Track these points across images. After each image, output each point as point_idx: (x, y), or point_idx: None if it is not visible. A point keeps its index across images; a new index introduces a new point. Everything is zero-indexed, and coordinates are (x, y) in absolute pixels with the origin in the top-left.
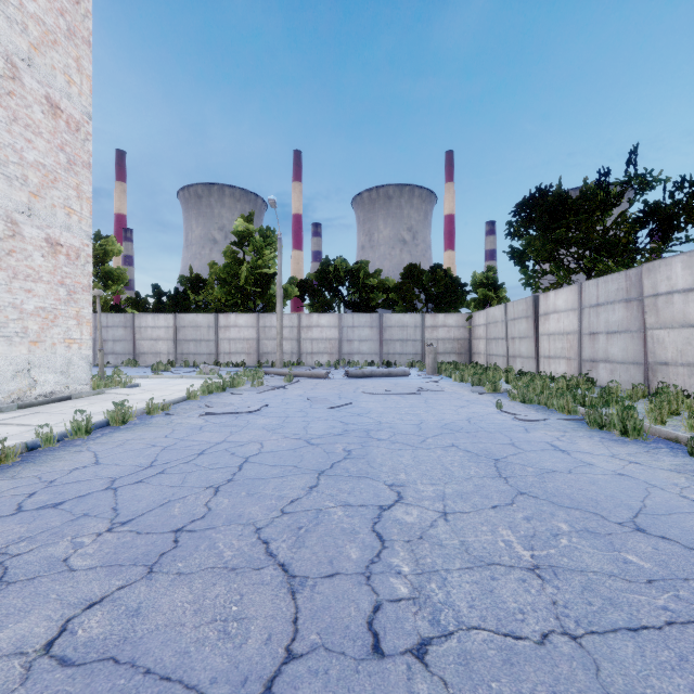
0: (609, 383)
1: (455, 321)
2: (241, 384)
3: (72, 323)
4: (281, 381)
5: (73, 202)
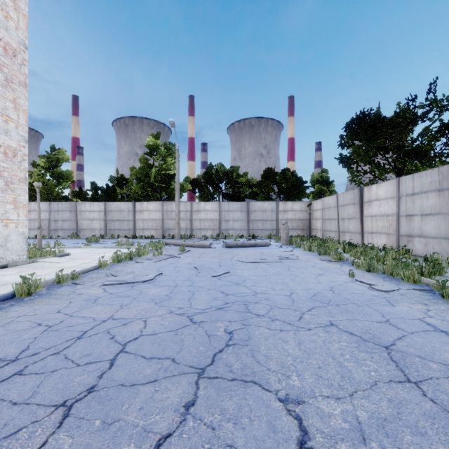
0: (424, 253)
1: (300, 207)
2: (145, 253)
3: (9, 207)
4: (176, 250)
5: (10, 112)
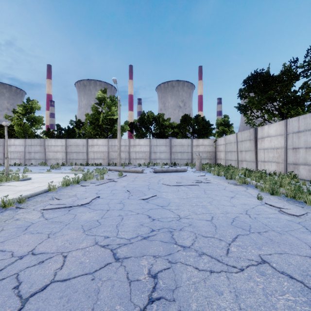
0: (308, 177)
1: (208, 142)
2: (91, 178)
3: None
4: (116, 175)
5: None
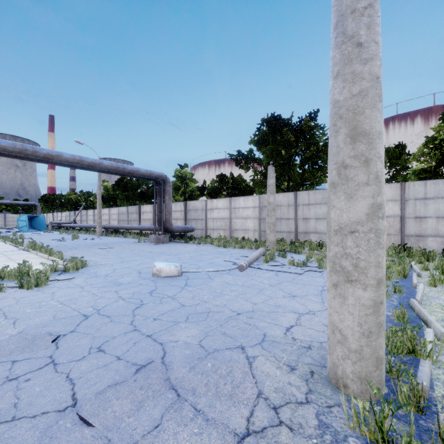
0: None
1: None
2: None
3: None
4: None
5: None
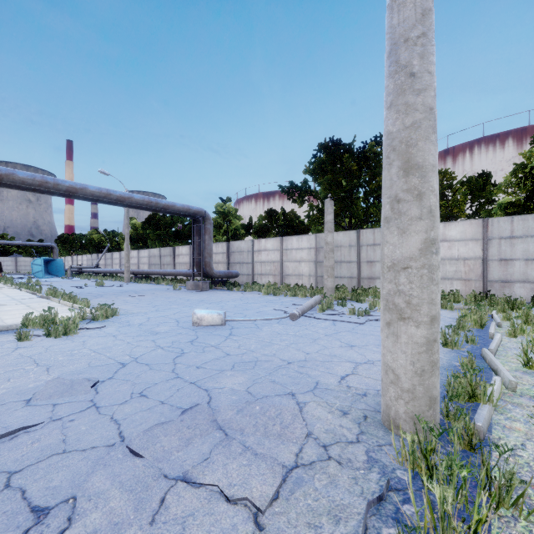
0: None
1: None
2: None
3: None
4: None
5: None
